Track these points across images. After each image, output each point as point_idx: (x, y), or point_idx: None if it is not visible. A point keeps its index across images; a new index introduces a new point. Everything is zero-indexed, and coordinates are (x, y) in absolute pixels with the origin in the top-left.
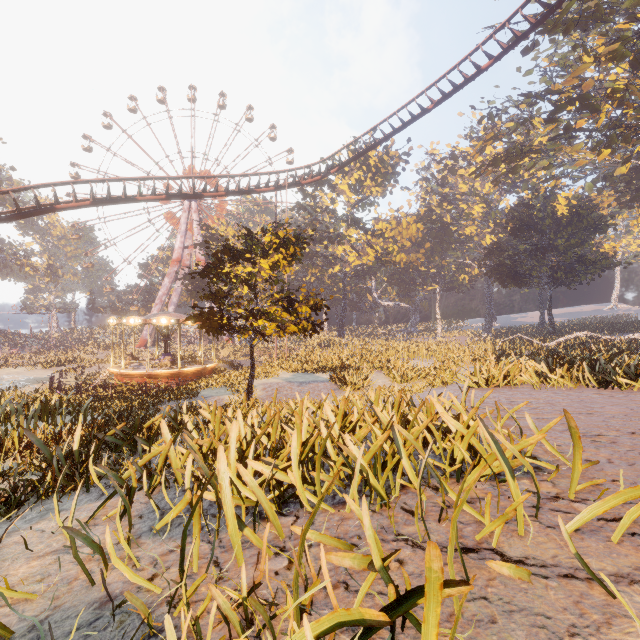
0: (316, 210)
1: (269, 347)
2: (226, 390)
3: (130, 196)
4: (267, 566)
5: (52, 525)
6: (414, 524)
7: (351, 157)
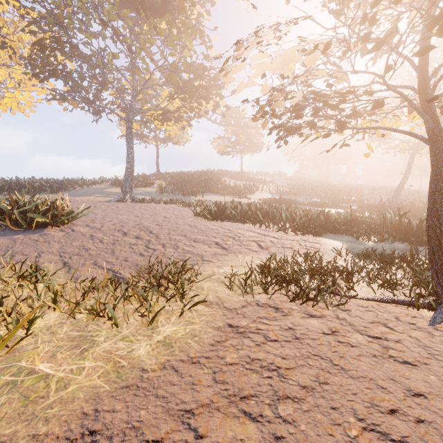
0: None
1: None
2: None
3: None
4: None
5: None
6: None
7: None
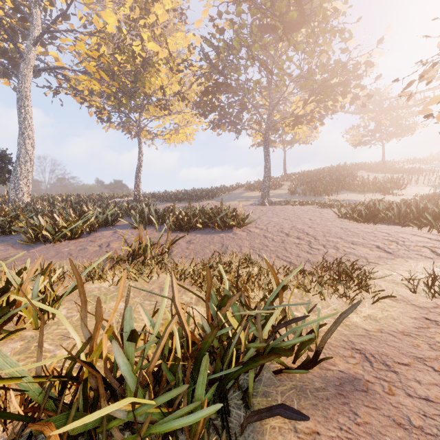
0: None
1: None
2: None
3: None
4: None
5: None
6: None
7: None
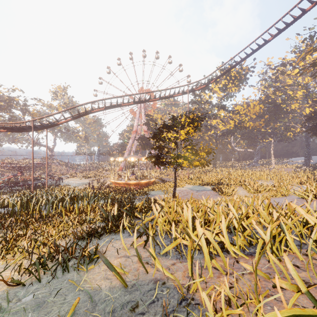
0: (201, 102)
1: (177, 172)
2: (161, 192)
3: (119, 104)
4: (235, 279)
5: (116, 245)
6: (301, 272)
7: (222, 73)
